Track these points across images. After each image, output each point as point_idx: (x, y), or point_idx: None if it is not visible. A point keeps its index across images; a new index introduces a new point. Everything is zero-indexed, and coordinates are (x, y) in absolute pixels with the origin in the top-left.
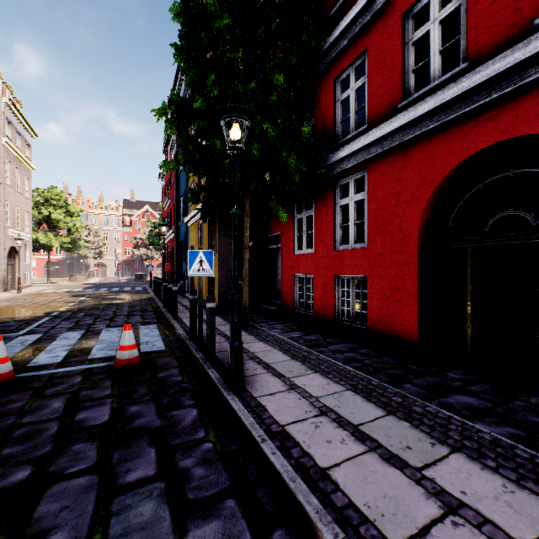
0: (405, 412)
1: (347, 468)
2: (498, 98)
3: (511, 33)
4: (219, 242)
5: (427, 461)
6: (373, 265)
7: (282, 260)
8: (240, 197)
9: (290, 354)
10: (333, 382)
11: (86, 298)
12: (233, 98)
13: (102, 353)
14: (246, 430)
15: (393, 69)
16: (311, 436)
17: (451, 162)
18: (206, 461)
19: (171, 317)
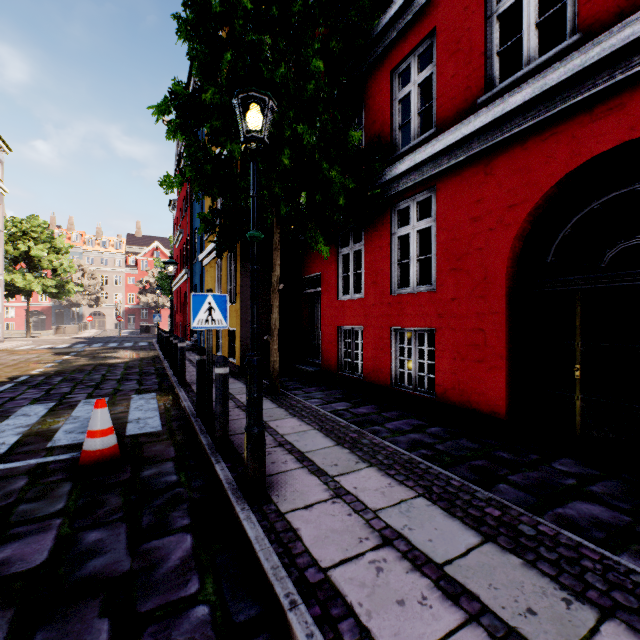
0: (510, 536)
1: None
2: (624, 81)
3: None
4: (241, 284)
5: None
6: (443, 314)
7: (322, 308)
8: (268, 227)
9: (333, 436)
10: (397, 483)
11: (71, 357)
12: (251, 65)
13: (69, 437)
14: (266, 579)
15: (471, 52)
16: (371, 591)
17: (554, 172)
18: None
19: (176, 383)
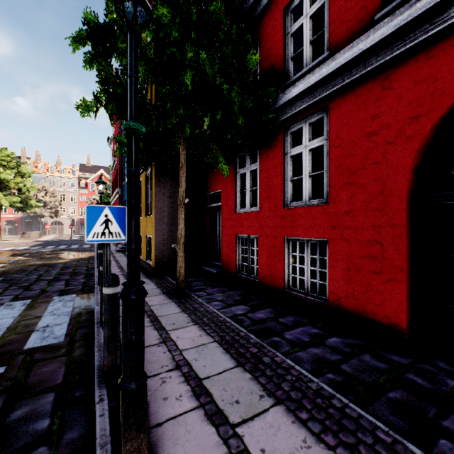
0: None
1: None
2: None
3: None
4: (155, 199)
5: None
6: (336, 226)
7: (223, 219)
8: (179, 153)
9: (233, 352)
10: (314, 439)
11: (23, 258)
12: None
13: None
14: None
15: None
16: None
17: None
18: None
19: (96, 284)
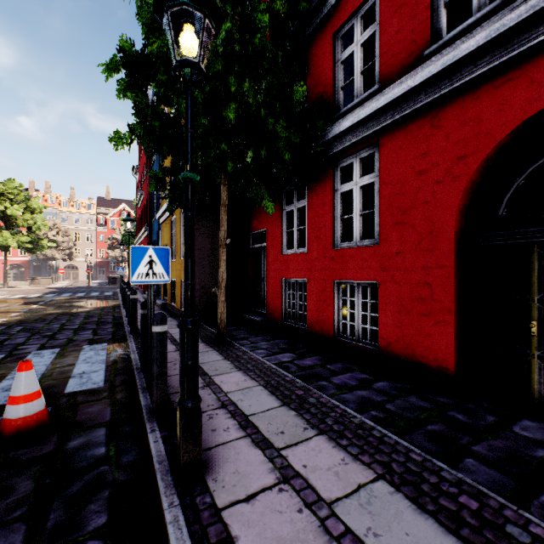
0: None
1: None
2: None
3: None
4: None
5: None
6: (387, 268)
7: (268, 262)
8: (218, 187)
9: (279, 394)
10: (352, 458)
11: (38, 306)
12: None
13: (3, 396)
14: None
15: (417, 5)
16: None
17: (510, 120)
18: None
19: (129, 333)
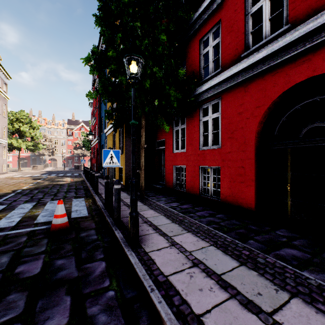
0: (252, 263)
1: (216, 315)
2: (310, 48)
3: (319, 3)
4: (125, 145)
5: (275, 306)
6: (224, 160)
7: (165, 156)
8: (139, 116)
9: (171, 218)
10: (201, 240)
11: (41, 180)
12: (132, 43)
13: (44, 218)
14: (139, 280)
15: (238, 32)
16: (187, 285)
17: (278, 91)
18: (109, 308)
19: (94, 193)
